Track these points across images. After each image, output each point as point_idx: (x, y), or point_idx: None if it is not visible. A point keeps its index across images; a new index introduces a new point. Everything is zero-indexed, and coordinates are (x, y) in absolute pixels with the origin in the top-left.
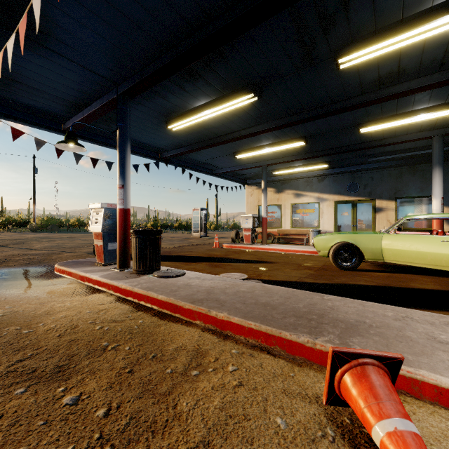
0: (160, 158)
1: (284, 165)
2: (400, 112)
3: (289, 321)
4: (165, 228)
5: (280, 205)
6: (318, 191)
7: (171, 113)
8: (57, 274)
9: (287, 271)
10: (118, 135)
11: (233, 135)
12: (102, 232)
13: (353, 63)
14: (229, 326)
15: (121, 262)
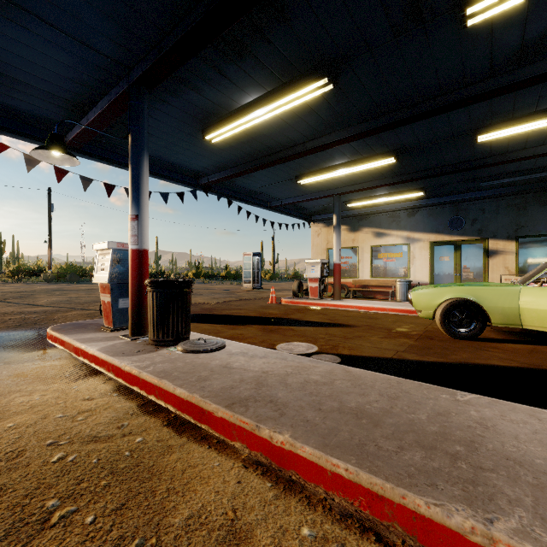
0: (198, 185)
1: (363, 194)
2: (541, 108)
3: (413, 461)
4: (210, 278)
5: (356, 247)
6: (408, 229)
7: (209, 116)
8: (50, 342)
9: (375, 341)
10: (129, 142)
11: (295, 150)
12: (109, 283)
13: (490, 14)
14: (295, 462)
15: (134, 326)
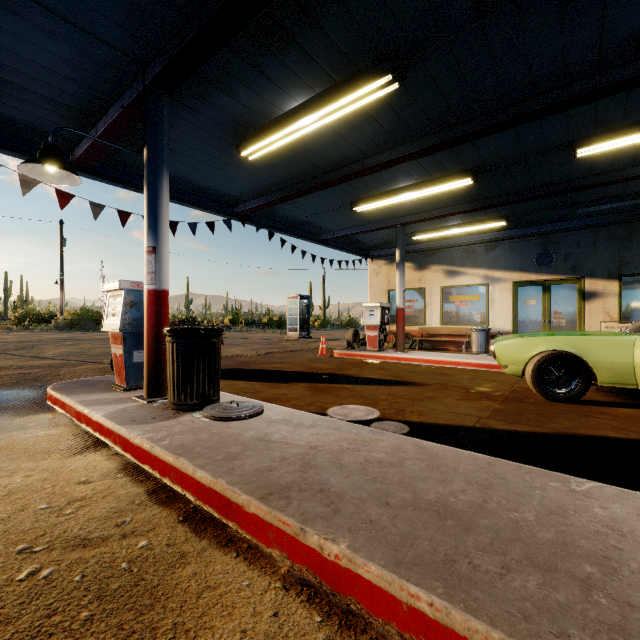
0: (233, 213)
1: (431, 224)
2: None
3: (527, 591)
4: (250, 325)
5: (423, 289)
6: (486, 267)
7: (245, 126)
8: (49, 404)
9: (450, 404)
10: (145, 157)
11: (351, 169)
12: (121, 332)
13: None
14: (355, 586)
15: (151, 385)
